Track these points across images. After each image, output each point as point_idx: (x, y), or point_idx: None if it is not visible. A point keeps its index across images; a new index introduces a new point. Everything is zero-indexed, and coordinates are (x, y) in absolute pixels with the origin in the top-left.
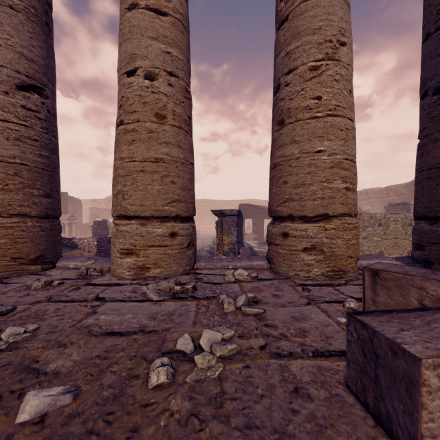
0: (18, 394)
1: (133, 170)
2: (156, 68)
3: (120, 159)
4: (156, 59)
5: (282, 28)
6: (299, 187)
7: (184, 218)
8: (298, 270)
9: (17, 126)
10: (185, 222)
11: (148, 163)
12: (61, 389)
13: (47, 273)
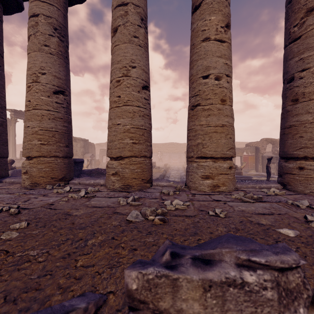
0: (271, 229)
1: (209, 131)
2: (221, 73)
3: (199, 125)
4: (221, 68)
5: (295, 43)
6: (313, 140)
7: (231, 158)
8: (313, 189)
9: (143, 109)
10: (231, 160)
11: (218, 127)
12: (287, 229)
13: (156, 188)
